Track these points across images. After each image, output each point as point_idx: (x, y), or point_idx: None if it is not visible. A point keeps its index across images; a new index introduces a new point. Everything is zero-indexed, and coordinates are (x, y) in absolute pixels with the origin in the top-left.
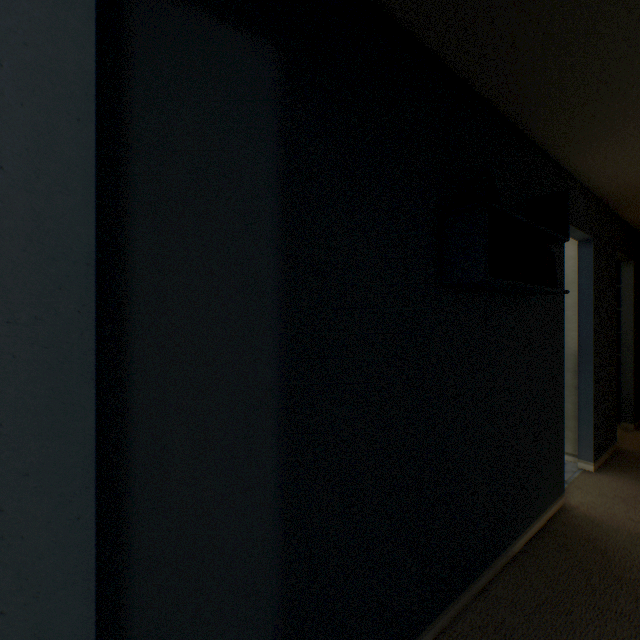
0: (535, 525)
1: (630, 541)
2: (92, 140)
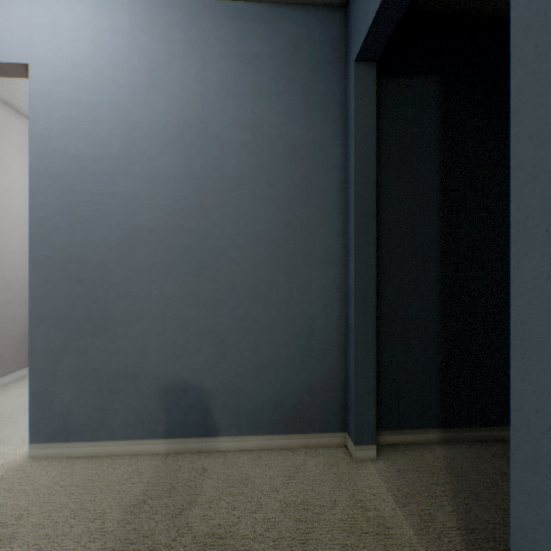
0: None
1: None
2: (375, 143)
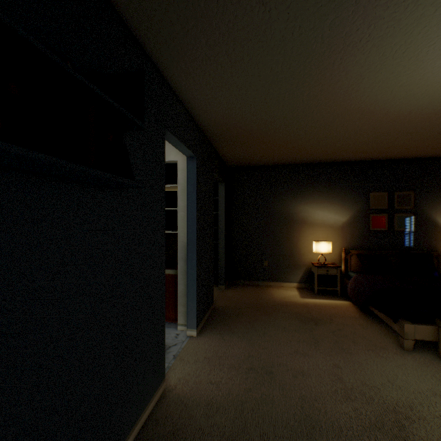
0: None
1: (206, 414)
2: None
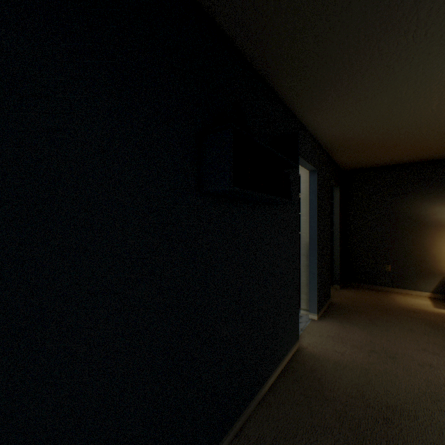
0: (280, 367)
1: (335, 367)
2: None
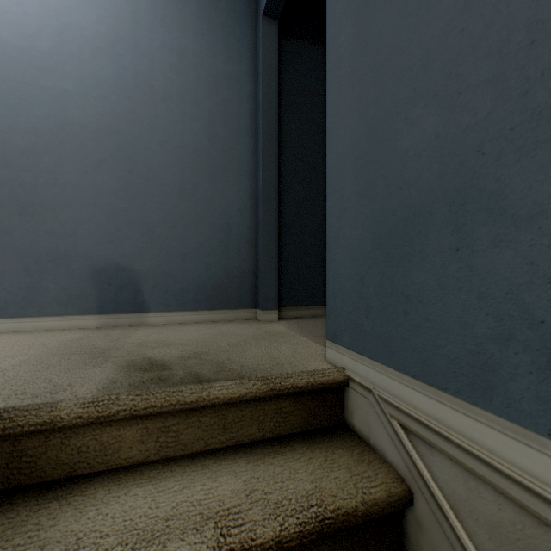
0: None
1: None
2: (278, 82)
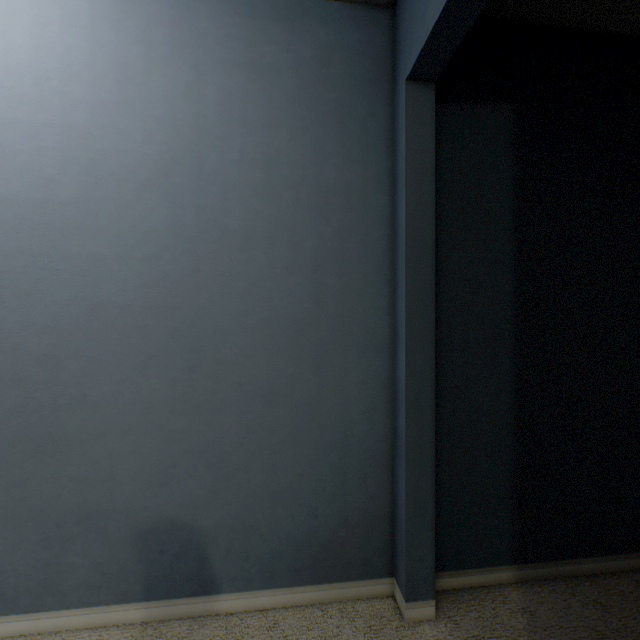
0: None
1: None
2: (433, 192)
